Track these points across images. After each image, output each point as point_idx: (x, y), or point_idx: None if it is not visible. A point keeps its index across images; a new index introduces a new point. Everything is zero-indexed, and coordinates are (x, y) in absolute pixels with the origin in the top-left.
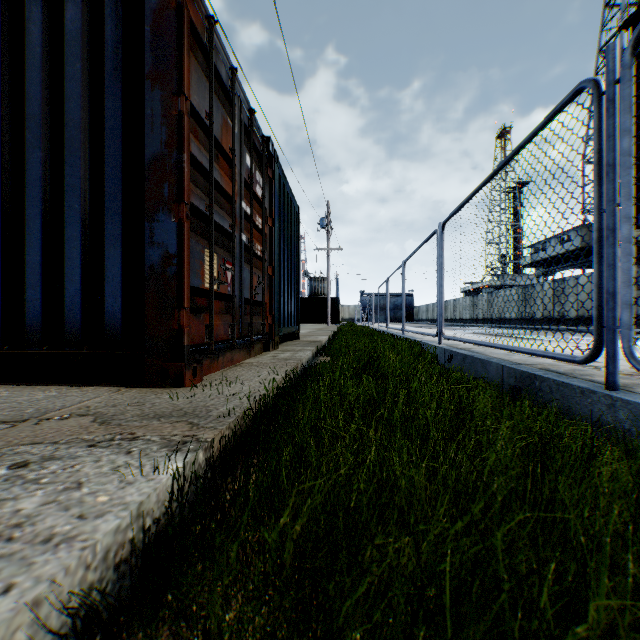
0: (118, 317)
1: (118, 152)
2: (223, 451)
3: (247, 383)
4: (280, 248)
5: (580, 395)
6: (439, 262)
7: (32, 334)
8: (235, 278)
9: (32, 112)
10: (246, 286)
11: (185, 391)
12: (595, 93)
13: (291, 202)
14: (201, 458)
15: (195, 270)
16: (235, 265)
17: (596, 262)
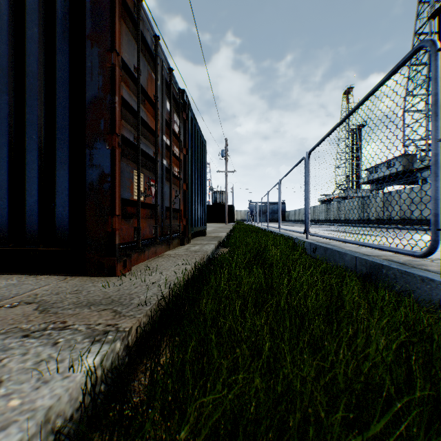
0: (66, 222)
1: (66, 96)
2: (140, 335)
3: (165, 272)
4: (192, 170)
5: (420, 282)
6: (306, 180)
7: (1, 235)
8: (158, 192)
9: (1, 65)
10: (166, 198)
11: (116, 279)
12: (432, 50)
13: (200, 137)
14: (118, 347)
15: (126, 186)
16: (158, 182)
17: (433, 180)
